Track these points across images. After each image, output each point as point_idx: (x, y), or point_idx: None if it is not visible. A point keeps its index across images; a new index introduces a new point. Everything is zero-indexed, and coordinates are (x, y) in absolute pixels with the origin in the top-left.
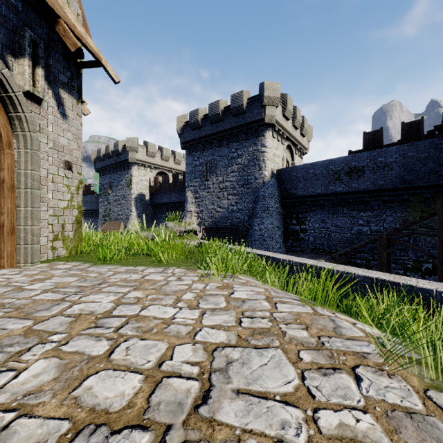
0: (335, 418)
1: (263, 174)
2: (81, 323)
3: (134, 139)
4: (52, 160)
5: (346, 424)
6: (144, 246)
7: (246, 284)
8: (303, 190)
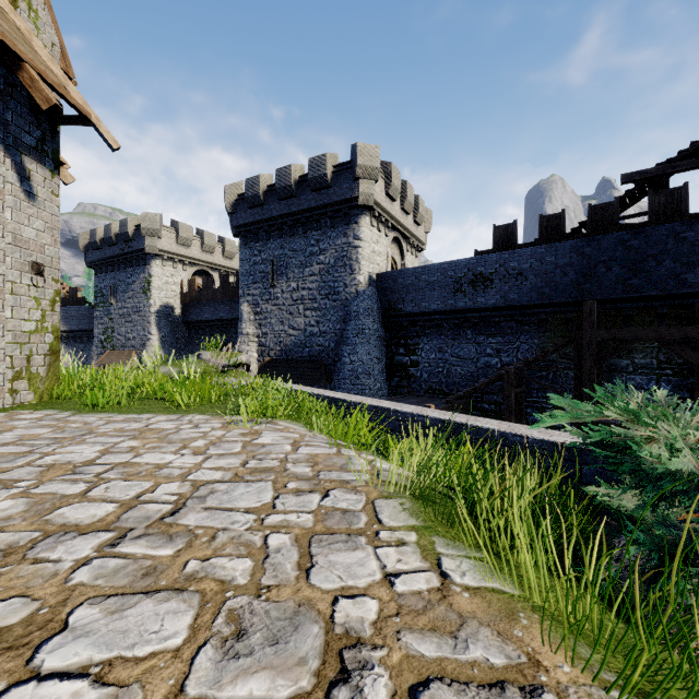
0: (281, 517)
1: (356, 279)
2: (55, 471)
3: (155, 216)
4: (11, 262)
5: (287, 520)
6: (157, 386)
7: (281, 431)
8: (413, 304)
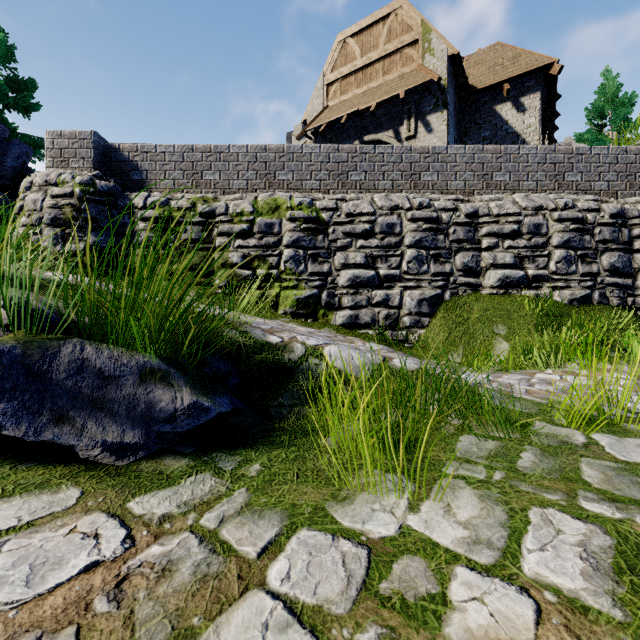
0: None
1: None
2: None
3: None
4: None
5: None
6: None
7: None
8: None
